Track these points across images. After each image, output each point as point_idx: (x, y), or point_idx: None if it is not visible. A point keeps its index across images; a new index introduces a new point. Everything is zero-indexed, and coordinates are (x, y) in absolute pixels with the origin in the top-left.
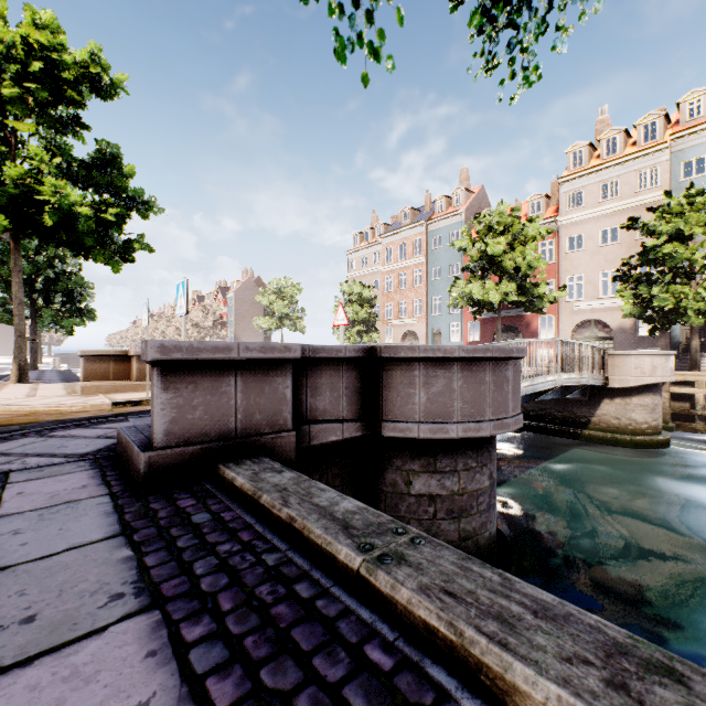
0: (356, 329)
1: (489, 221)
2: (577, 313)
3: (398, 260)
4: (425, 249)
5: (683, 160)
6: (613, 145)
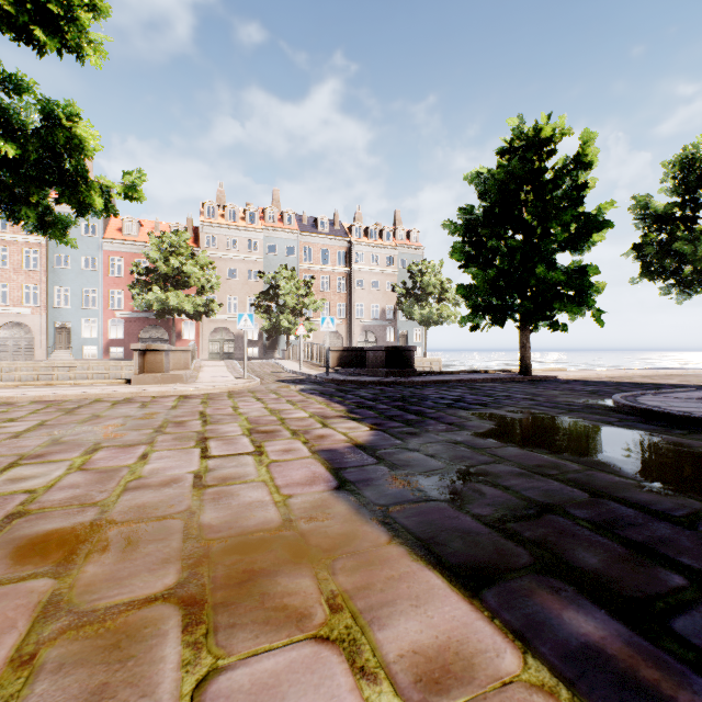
0: None
1: (174, 242)
2: (213, 322)
3: None
4: None
5: (268, 243)
6: (234, 214)
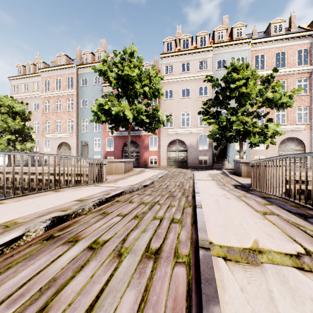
0: (7, 137)
1: (123, 57)
2: (170, 135)
3: (55, 90)
4: (76, 85)
5: (217, 59)
6: (187, 43)
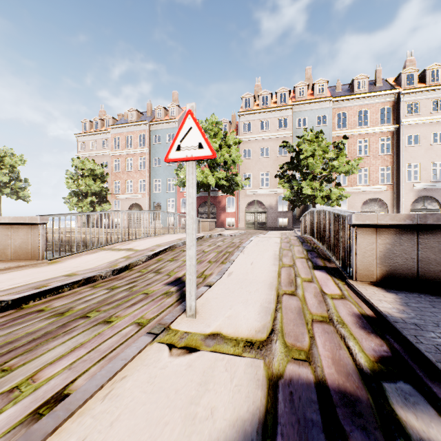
0: (89, 199)
1: (205, 126)
2: (248, 196)
3: (126, 148)
4: (148, 143)
5: (298, 117)
6: (266, 100)
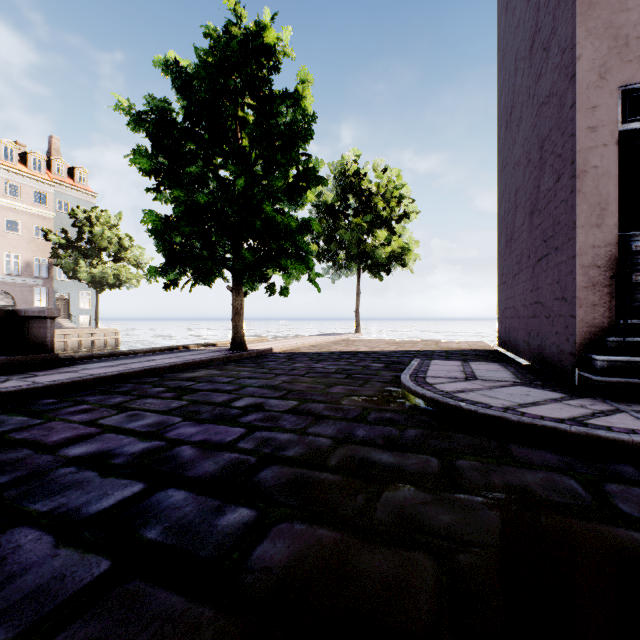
0: None
1: None
2: None
3: None
4: None
5: None
6: None
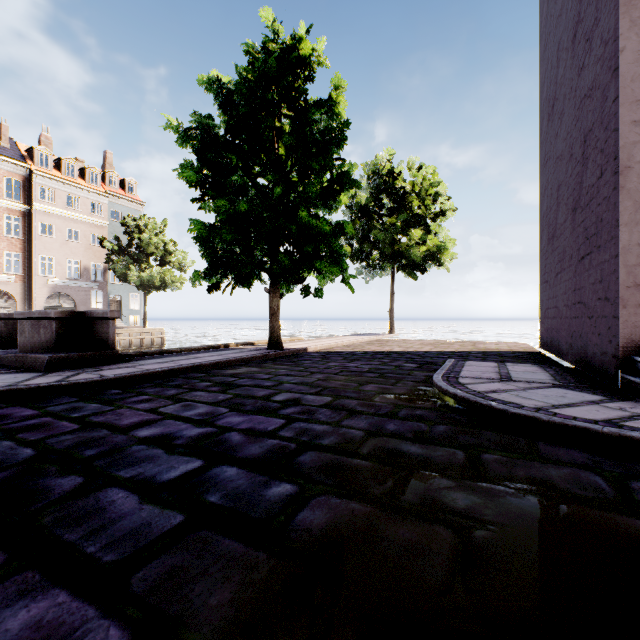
0: None
1: None
2: None
3: None
4: None
5: None
6: None
